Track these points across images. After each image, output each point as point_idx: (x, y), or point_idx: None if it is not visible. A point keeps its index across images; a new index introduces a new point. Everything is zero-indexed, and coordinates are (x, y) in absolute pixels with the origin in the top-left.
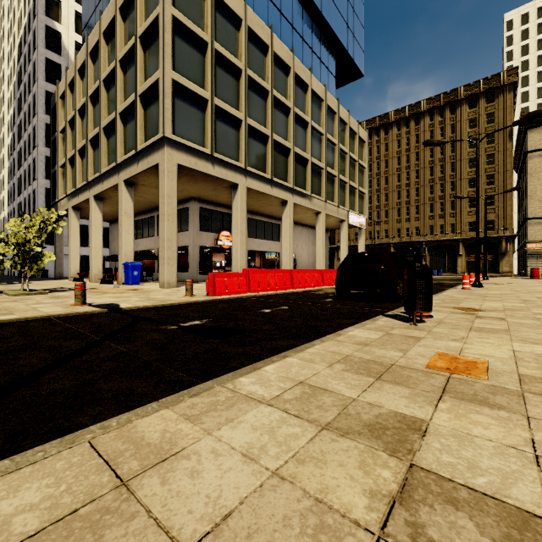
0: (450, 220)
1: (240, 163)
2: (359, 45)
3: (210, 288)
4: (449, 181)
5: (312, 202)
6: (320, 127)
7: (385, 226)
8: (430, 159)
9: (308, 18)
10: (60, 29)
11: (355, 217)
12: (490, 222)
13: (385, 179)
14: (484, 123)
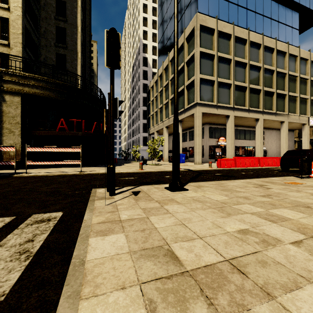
0: None
1: (230, 105)
2: None
3: (218, 165)
4: None
5: (277, 116)
6: (283, 70)
7: None
8: None
9: (275, 4)
10: (147, 56)
11: None
12: None
13: None
14: None
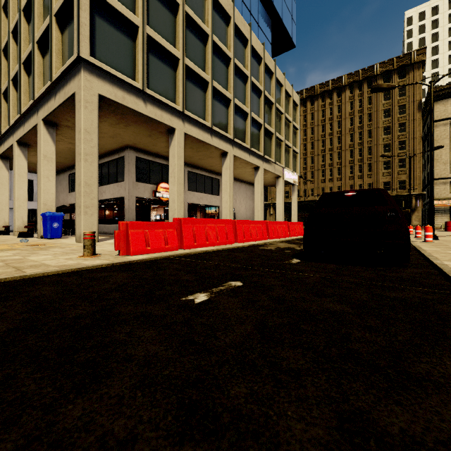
0: (367, 180)
1: (176, 105)
2: (292, 17)
3: (121, 244)
4: (366, 146)
5: (252, 156)
6: (259, 83)
7: (311, 185)
8: (350, 127)
9: None
10: None
11: (289, 174)
12: (402, 182)
13: (311, 145)
14: (397, 96)
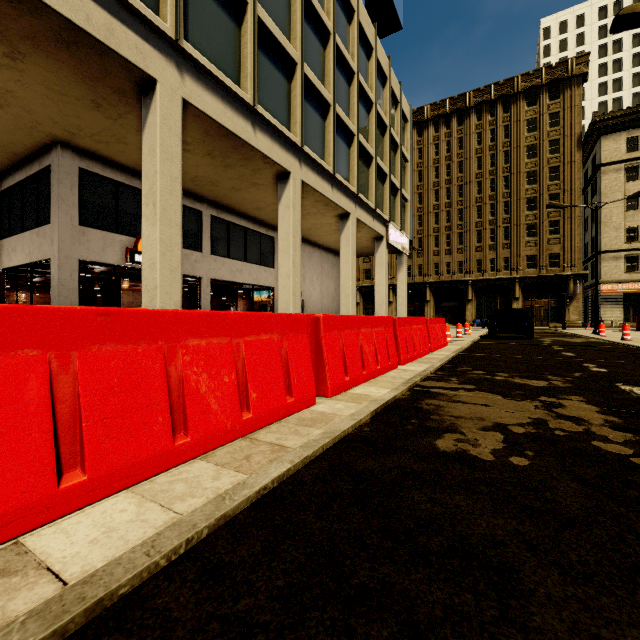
0: (503, 253)
1: (157, 18)
2: None
3: None
4: (502, 201)
5: (336, 191)
6: (349, 55)
7: (419, 260)
8: (478, 171)
9: None
10: None
11: (396, 233)
12: (554, 256)
13: (419, 197)
14: (547, 125)
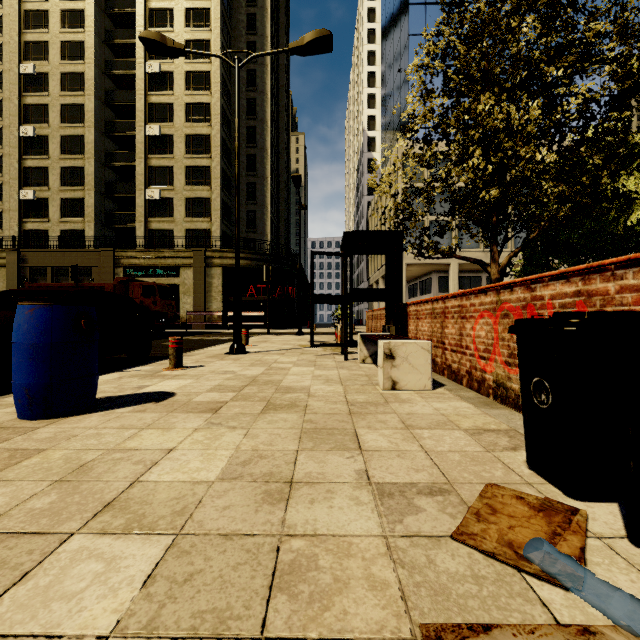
0: None
1: None
2: None
3: None
4: None
5: None
6: None
7: None
8: None
9: None
10: (375, 156)
11: None
12: None
13: None
14: None
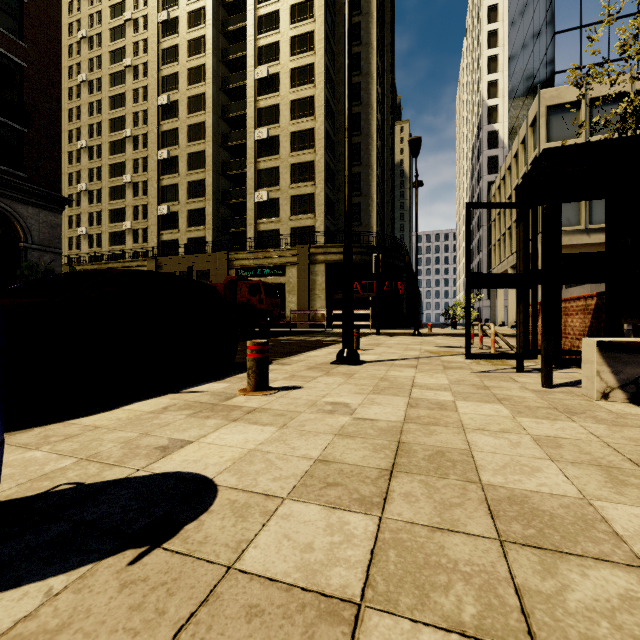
0: None
1: None
2: None
3: None
4: None
5: None
6: None
7: None
8: None
9: None
10: (497, 127)
11: None
12: None
13: None
14: None
